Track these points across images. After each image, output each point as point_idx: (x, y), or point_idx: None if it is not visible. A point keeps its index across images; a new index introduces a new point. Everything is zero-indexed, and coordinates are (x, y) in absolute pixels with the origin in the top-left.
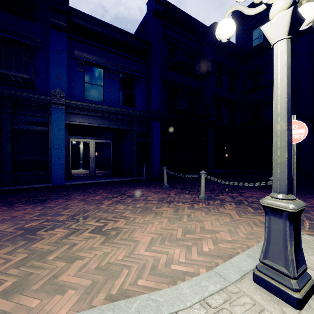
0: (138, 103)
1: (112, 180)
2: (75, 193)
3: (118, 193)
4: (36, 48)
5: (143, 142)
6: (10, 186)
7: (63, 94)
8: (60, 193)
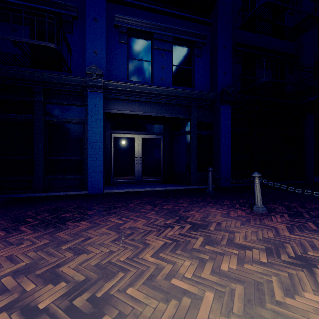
0: (198, 81)
1: (163, 188)
2: (112, 208)
3: (173, 214)
4: (70, 18)
5: (205, 135)
6: (42, 192)
7: (99, 73)
8: (92, 207)
